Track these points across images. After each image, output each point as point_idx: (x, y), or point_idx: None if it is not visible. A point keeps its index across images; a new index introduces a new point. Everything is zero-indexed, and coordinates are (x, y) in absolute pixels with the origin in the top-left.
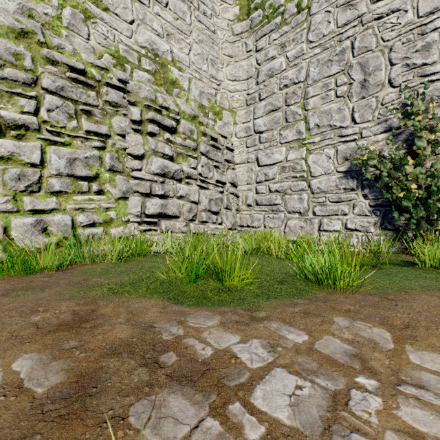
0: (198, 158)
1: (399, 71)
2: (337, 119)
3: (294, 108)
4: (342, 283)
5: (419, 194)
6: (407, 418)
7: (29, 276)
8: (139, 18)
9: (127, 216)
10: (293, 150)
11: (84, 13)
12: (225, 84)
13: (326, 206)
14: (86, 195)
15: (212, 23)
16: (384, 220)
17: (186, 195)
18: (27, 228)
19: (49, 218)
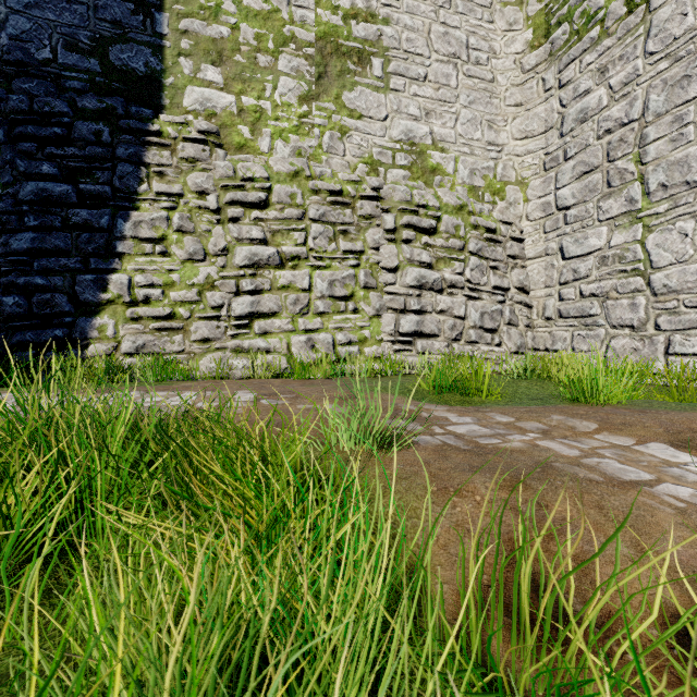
0: (466, 260)
1: None
2: None
3: (622, 164)
4: (602, 400)
5: None
6: (539, 443)
7: (309, 380)
8: (393, 110)
9: (380, 335)
10: (620, 230)
11: (341, 130)
12: (510, 147)
13: (678, 315)
14: (344, 315)
15: (488, 70)
16: None
17: (448, 309)
18: (301, 345)
19: (316, 336)
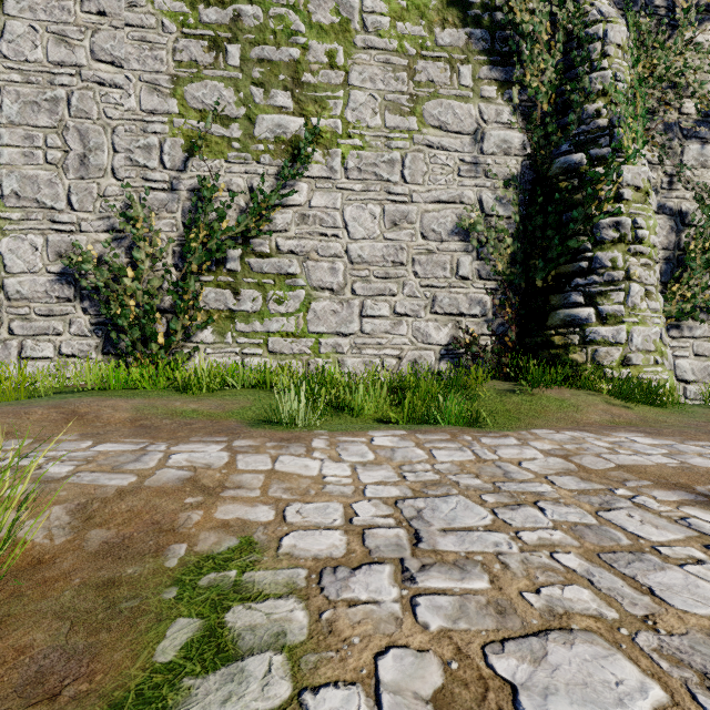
0: None
1: (123, 162)
2: (47, 195)
3: None
4: None
5: (137, 312)
6: None
7: None
8: None
9: None
10: None
11: None
12: None
13: (31, 321)
14: None
15: None
16: (107, 342)
17: None
18: None
19: None
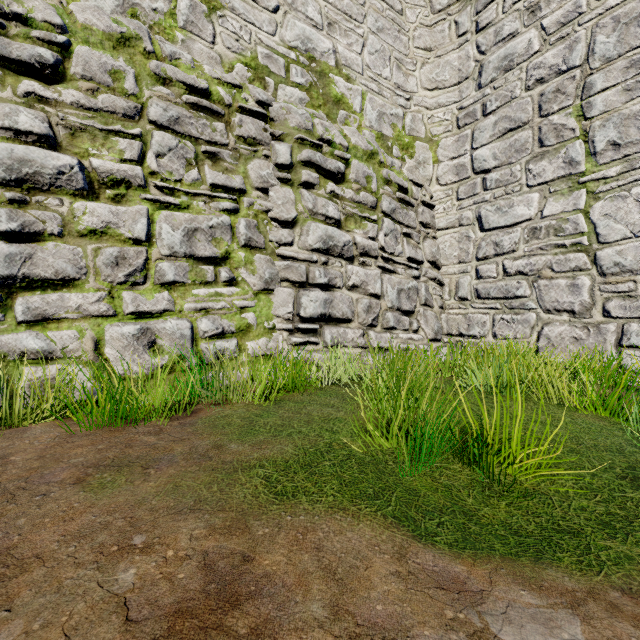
0: (378, 222)
1: None
2: None
3: (559, 119)
4: None
5: None
6: None
7: (128, 428)
8: (286, 2)
9: (272, 320)
10: (556, 197)
11: (208, 3)
12: (420, 96)
13: (636, 299)
14: (212, 287)
15: None
16: None
17: (362, 284)
18: (127, 342)
19: (158, 325)
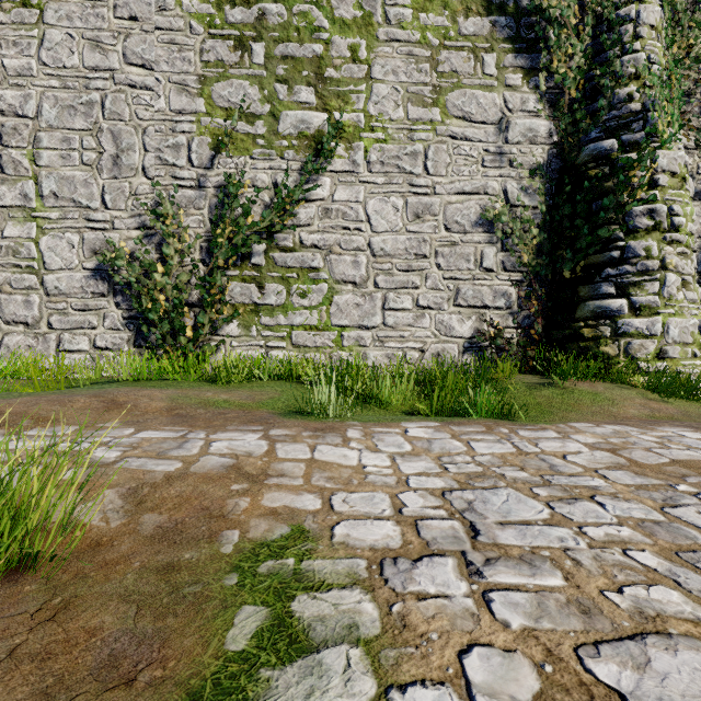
0: None
1: (153, 161)
2: (83, 195)
3: (17, 155)
4: None
5: (166, 306)
6: None
7: None
8: None
9: None
10: (15, 222)
11: None
12: None
13: (68, 315)
14: None
15: None
16: (139, 336)
17: None
18: None
19: None
